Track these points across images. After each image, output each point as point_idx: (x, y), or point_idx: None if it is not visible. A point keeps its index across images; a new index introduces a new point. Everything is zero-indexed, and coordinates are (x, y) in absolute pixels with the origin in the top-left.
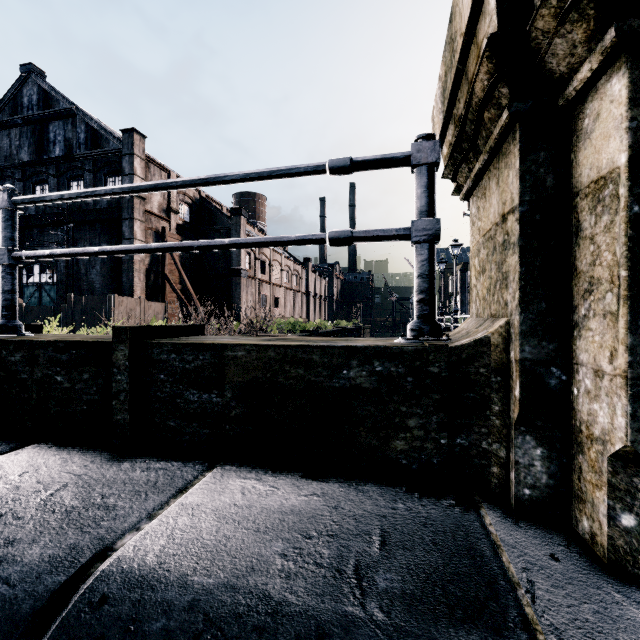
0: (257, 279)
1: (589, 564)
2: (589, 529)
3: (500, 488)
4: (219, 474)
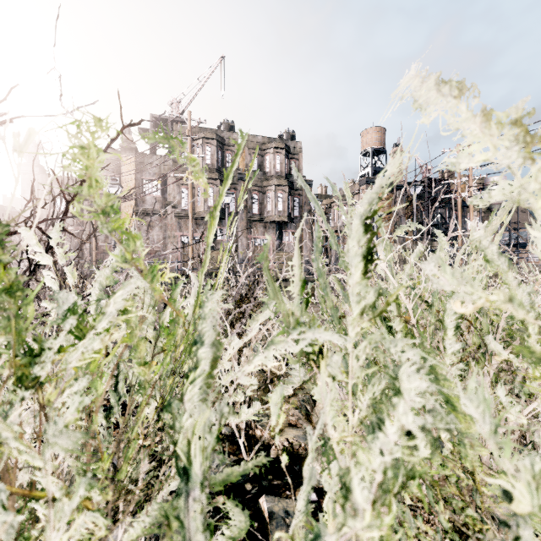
0: None
1: None
2: None
3: None
4: None
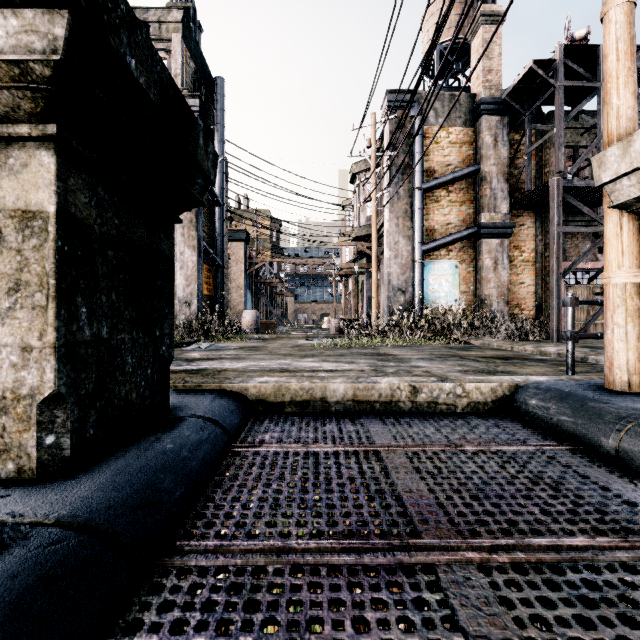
0: None
1: (28, 484)
2: (16, 467)
3: None
4: None
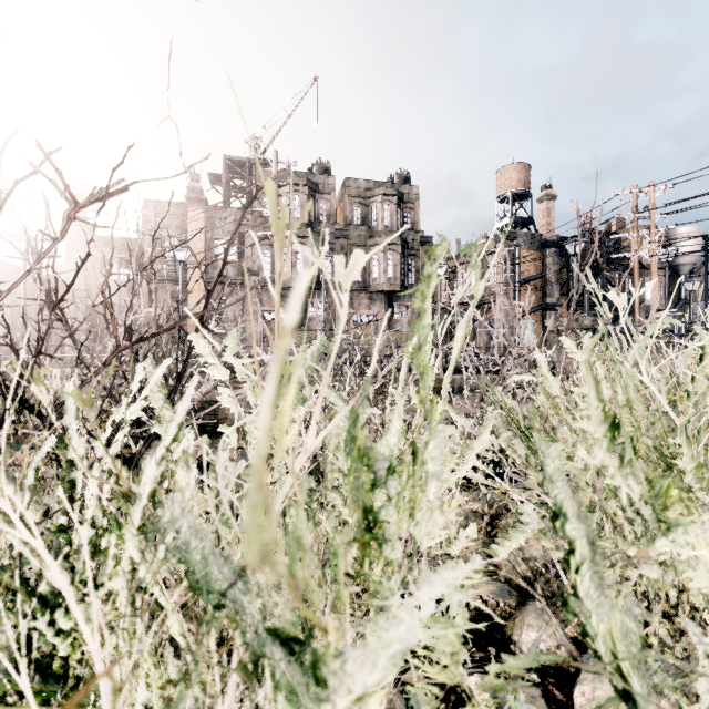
0: None
1: None
2: None
3: None
4: None
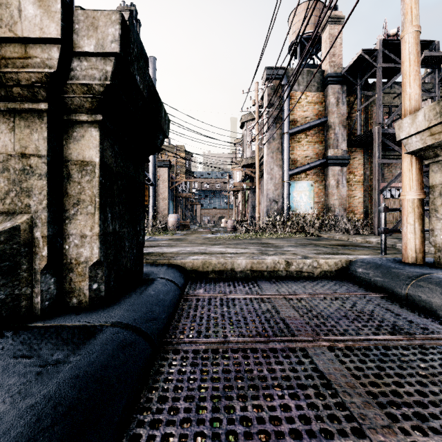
0: None
1: (86, 309)
2: (78, 301)
3: (28, 312)
4: None
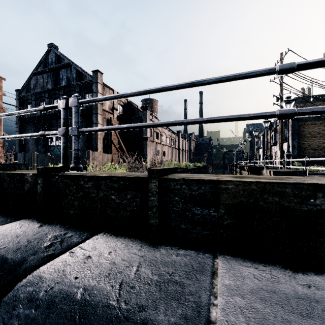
0: (155, 142)
1: None
2: None
3: None
4: (226, 261)
